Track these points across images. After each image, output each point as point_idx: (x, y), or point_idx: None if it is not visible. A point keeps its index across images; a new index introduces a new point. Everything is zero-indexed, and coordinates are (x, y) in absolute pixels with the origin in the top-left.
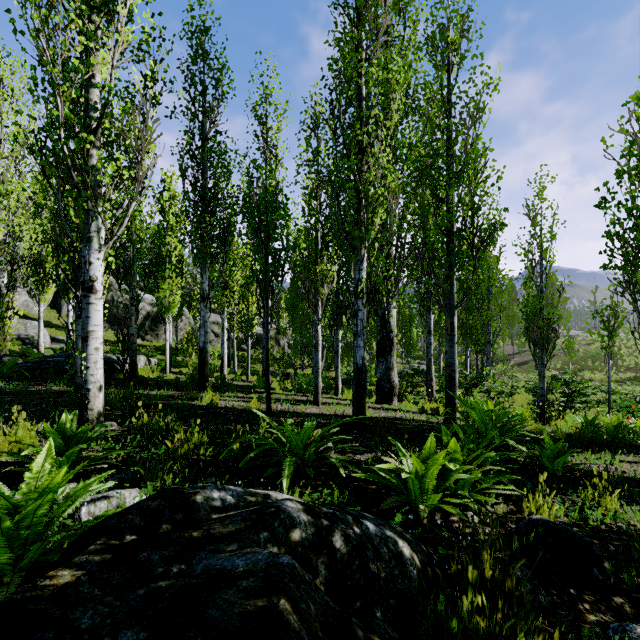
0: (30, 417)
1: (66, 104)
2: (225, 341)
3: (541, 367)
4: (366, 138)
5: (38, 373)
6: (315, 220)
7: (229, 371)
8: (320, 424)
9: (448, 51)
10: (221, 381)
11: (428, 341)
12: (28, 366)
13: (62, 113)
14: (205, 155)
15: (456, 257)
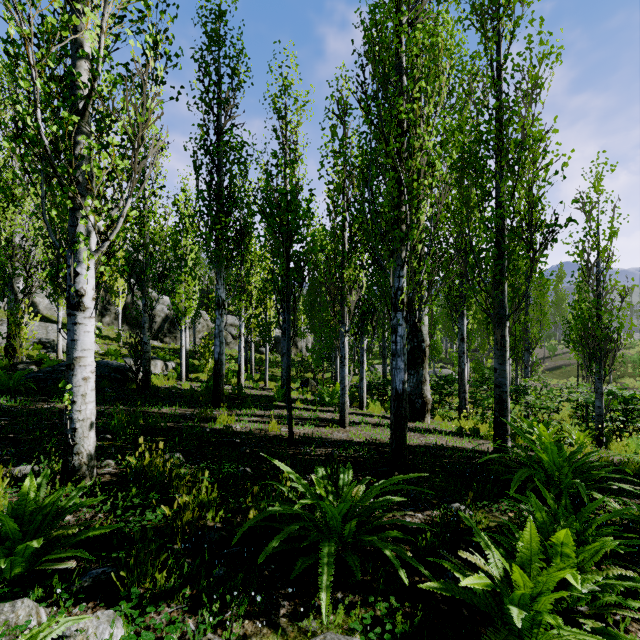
0: (17, 451)
1: (51, 82)
2: (242, 348)
3: (598, 383)
4: (411, 116)
5: (49, 383)
6: (342, 219)
7: (246, 376)
8: (351, 459)
9: (501, 16)
10: (238, 391)
11: (461, 349)
12: (40, 376)
13: (37, 87)
14: (220, 150)
15: (509, 259)
